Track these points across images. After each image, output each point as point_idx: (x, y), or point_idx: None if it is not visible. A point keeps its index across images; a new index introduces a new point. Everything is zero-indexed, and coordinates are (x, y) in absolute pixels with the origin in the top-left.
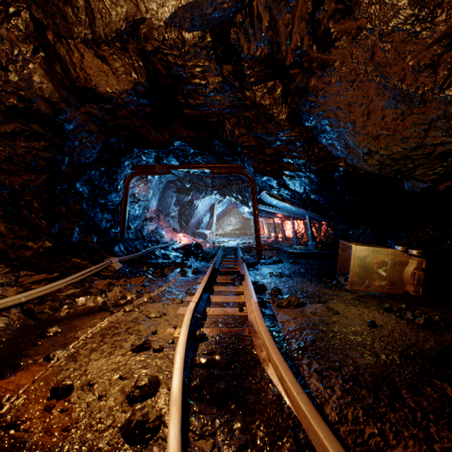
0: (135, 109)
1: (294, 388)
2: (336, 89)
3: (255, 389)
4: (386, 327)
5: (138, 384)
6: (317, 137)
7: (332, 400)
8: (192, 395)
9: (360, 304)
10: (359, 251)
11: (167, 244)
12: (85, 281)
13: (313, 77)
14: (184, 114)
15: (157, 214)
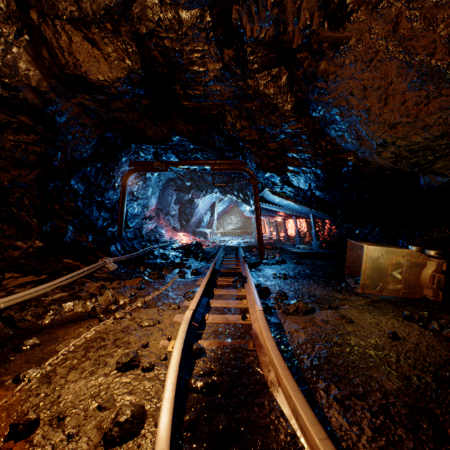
0: (131, 101)
1: (314, 430)
2: (350, 71)
3: (263, 426)
4: (410, 339)
5: (118, 419)
6: (325, 128)
7: (362, 443)
8: (185, 434)
9: (375, 311)
10: (371, 252)
11: (166, 243)
12: (75, 284)
13: (323, 59)
14: (183, 107)
15: (157, 212)
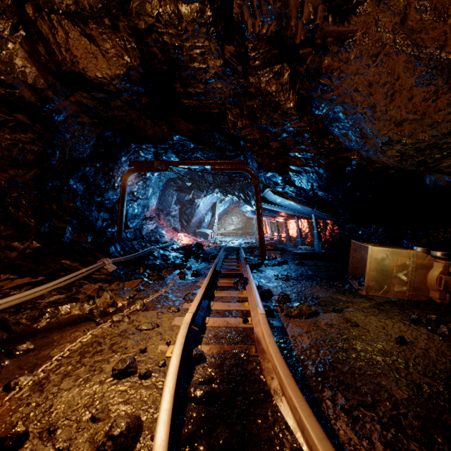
0: (130, 99)
1: (322, 447)
2: (354, 67)
3: (266, 439)
4: (418, 344)
5: (112, 432)
6: (328, 127)
7: None
8: (183, 449)
9: (381, 314)
10: (376, 253)
11: (167, 243)
12: (73, 285)
13: (327, 55)
14: (183, 105)
15: (157, 213)
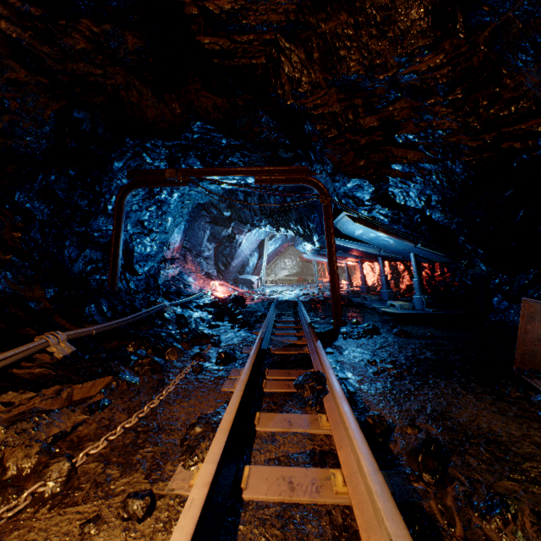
0: (98, 30)
1: None
2: None
3: None
4: None
5: None
6: (504, 54)
7: None
8: None
9: None
10: None
11: (190, 297)
12: None
13: None
14: (201, 49)
15: (183, 253)
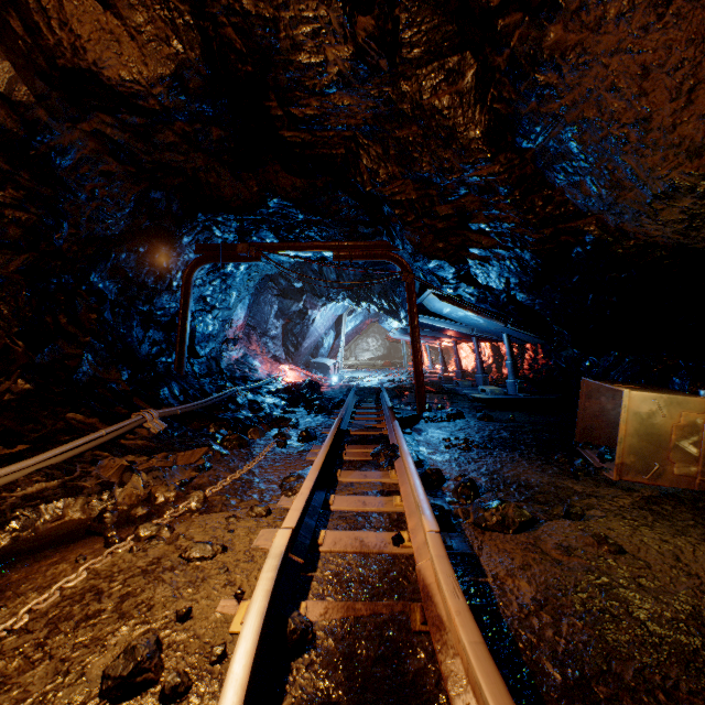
0: (190, 130)
1: None
2: (613, 38)
3: None
4: None
5: None
6: (545, 172)
7: None
8: None
9: (660, 523)
10: (637, 403)
11: (260, 382)
12: (79, 461)
13: (555, 19)
14: (283, 141)
15: (247, 332)
